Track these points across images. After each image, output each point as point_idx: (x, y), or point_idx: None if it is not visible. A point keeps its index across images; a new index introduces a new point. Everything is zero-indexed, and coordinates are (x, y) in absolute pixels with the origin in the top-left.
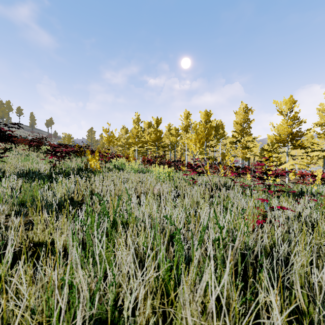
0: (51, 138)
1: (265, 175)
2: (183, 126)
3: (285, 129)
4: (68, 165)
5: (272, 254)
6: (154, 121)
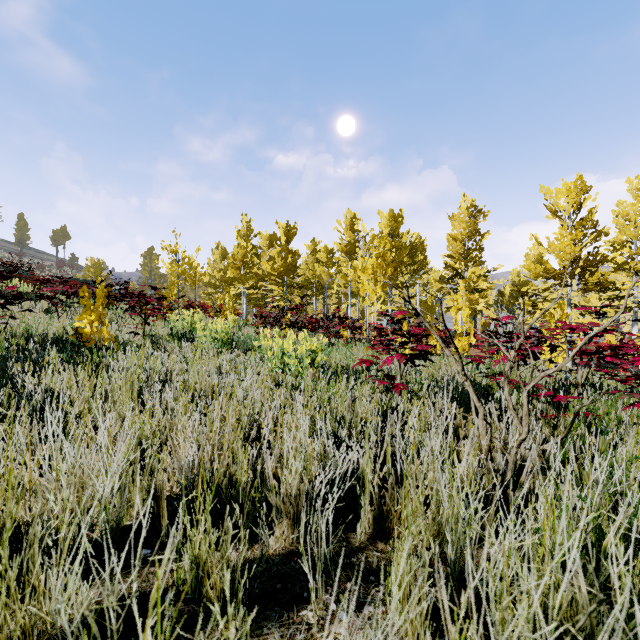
0: (61, 269)
1: None
2: (342, 244)
3: (567, 249)
4: (35, 331)
5: None
6: (281, 230)
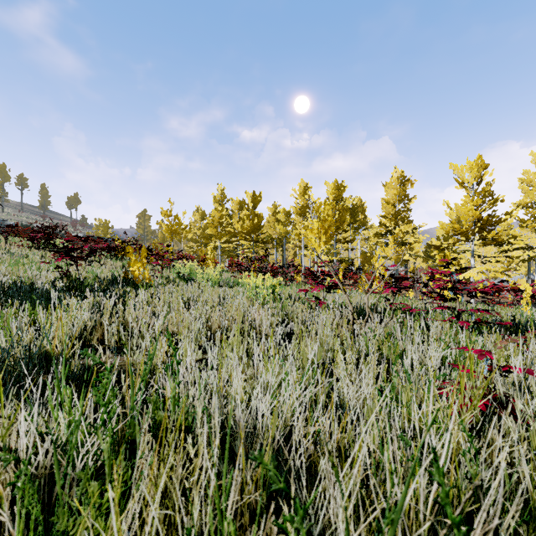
0: (75, 228)
1: (451, 292)
2: (297, 208)
3: (470, 212)
4: (95, 274)
5: (529, 499)
6: (249, 198)
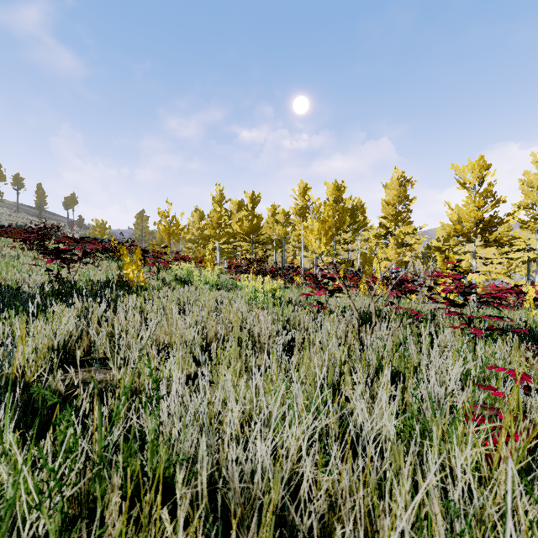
0: (72, 228)
1: (462, 297)
2: (296, 208)
3: (471, 213)
4: (89, 276)
5: None
6: (248, 198)
